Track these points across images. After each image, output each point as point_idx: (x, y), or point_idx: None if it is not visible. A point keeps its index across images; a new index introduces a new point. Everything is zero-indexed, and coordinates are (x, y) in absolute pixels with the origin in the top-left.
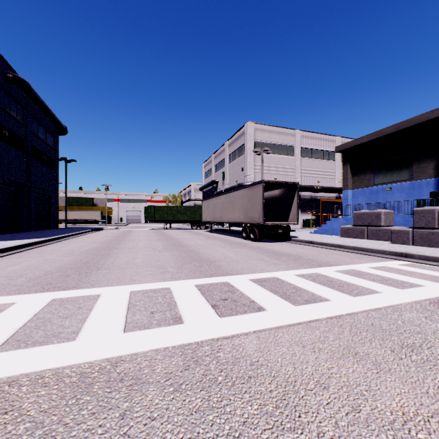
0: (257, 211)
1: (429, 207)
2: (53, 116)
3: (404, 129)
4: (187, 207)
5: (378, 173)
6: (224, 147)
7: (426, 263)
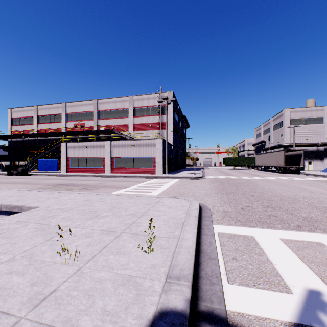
0: (282, 161)
1: None
2: (188, 123)
3: None
4: (246, 158)
5: None
6: (270, 121)
7: None
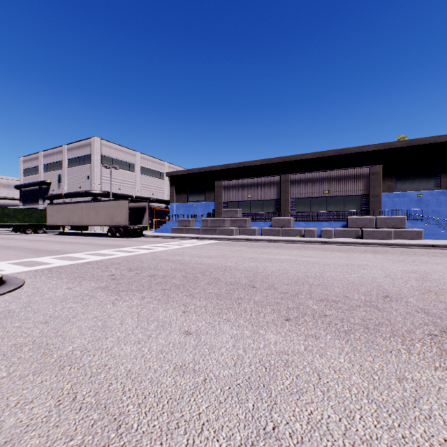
0: (123, 218)
1: (206, 218)
2: None
3: (202, 172)
4: (19, 210)
5: (191, 194)
6: (61, 149)
7: (203, 239)
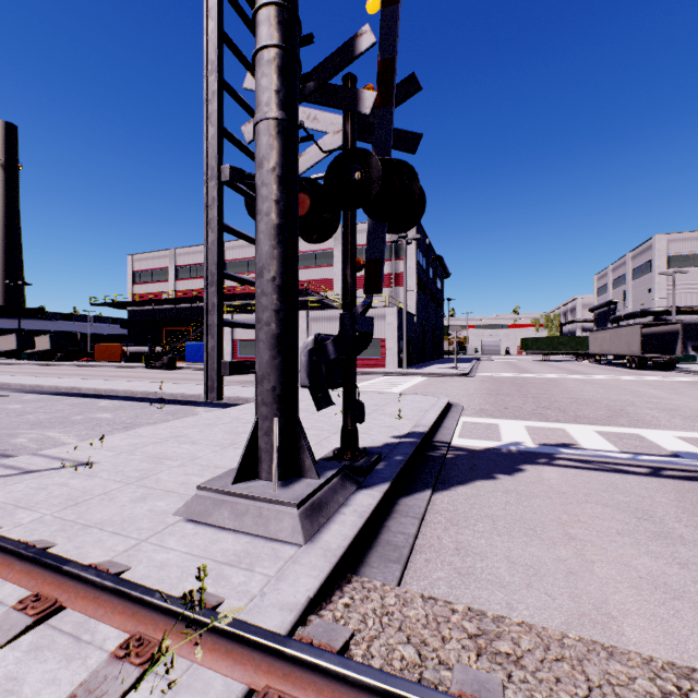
0: (636, 346)
1: None
2: (446, 270)
3: None
4: (570, 338)
5: None
6: (625, 259)
7: None
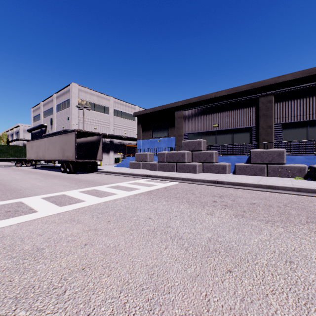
0: (71, 152)
1: (163, 151)
2: None
3: (165, 109)
4: (10, 146)
5: (155, 131)
6: (53, 98)
7: (155, 179)
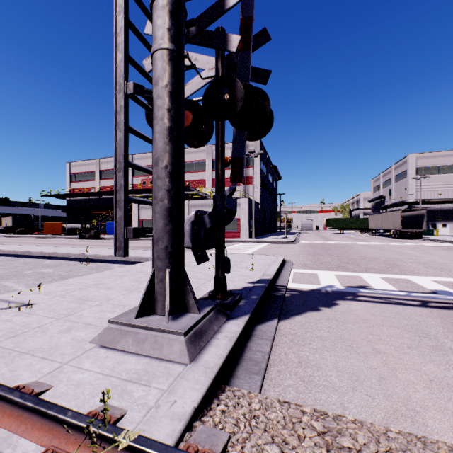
0: (398, 224)
1: None
2: (279, 175)
3: None
4: (357, 219)
5: None
6: (390, 169)
7: None
